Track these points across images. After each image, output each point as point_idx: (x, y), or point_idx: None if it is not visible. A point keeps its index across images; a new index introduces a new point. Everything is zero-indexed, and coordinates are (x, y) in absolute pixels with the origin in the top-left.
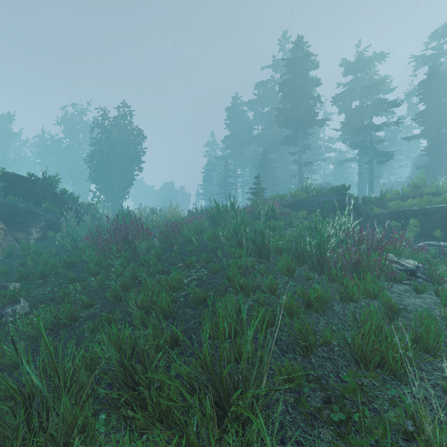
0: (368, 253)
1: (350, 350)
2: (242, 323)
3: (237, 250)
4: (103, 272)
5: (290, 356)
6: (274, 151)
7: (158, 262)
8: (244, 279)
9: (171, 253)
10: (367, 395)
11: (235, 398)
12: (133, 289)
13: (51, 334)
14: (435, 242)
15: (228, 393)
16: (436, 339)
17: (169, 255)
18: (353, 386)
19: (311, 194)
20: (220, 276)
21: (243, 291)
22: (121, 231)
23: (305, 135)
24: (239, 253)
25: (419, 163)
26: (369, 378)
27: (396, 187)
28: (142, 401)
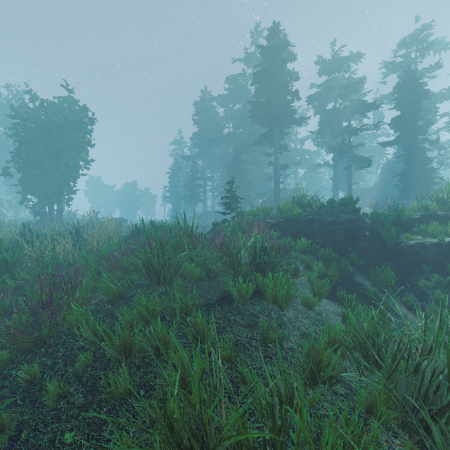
0: None
1: None
2: None
3: None
4: None
5: None
6: (247, 152)
7: None
8: None
9: (16, 383)
10: None
11: None
12: None
13: None
14: None
15: None
16: None
17: None
18: None
19: (307, 209)
20: None
21: None
22: None
23: (281, 134)
24: None
25: (387, 170)
26: None
27: (367, 194)
28: None
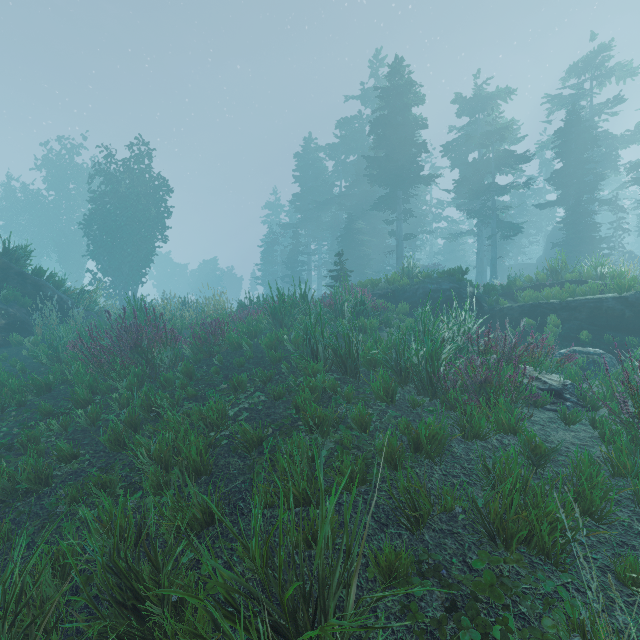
0: (498, 366)
1: (481, 520)
2: (317, 483)
3: (311, 363)
4: (99, 400)
5: (392, 532)
6: (363, 218)
7: (188, 382)
8: (321, 409)
9: (210, 367)
10: (509, 593)
11: (305, 638)
12: (147, 427)
13: (0, 508)
14: (582, 348)
15: (294, 607)
16: (601, 496)
17: (206, 371)
18: (489, 579)
19: (415, 280)
20: (284, 403)
21: (319, 428)
22: (129, 334)
23: (406, 196)
24: (313, 368)
25: (554, 239)
26: (510, 563)
27: (525, 271)
28: (147, 632)
